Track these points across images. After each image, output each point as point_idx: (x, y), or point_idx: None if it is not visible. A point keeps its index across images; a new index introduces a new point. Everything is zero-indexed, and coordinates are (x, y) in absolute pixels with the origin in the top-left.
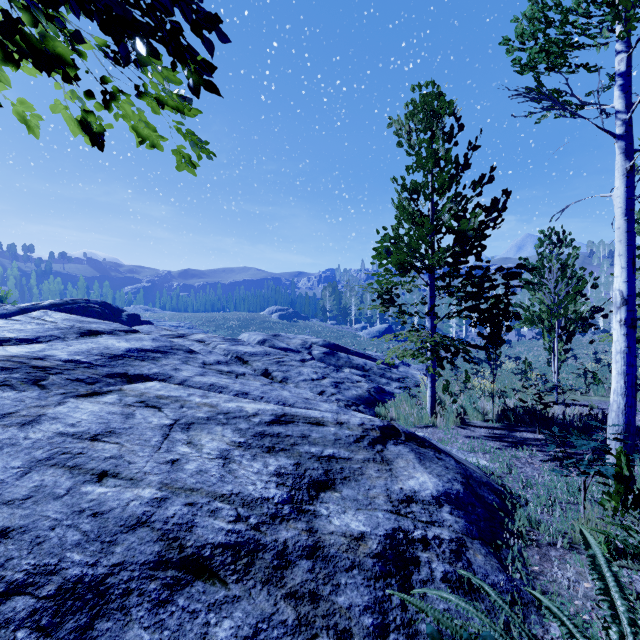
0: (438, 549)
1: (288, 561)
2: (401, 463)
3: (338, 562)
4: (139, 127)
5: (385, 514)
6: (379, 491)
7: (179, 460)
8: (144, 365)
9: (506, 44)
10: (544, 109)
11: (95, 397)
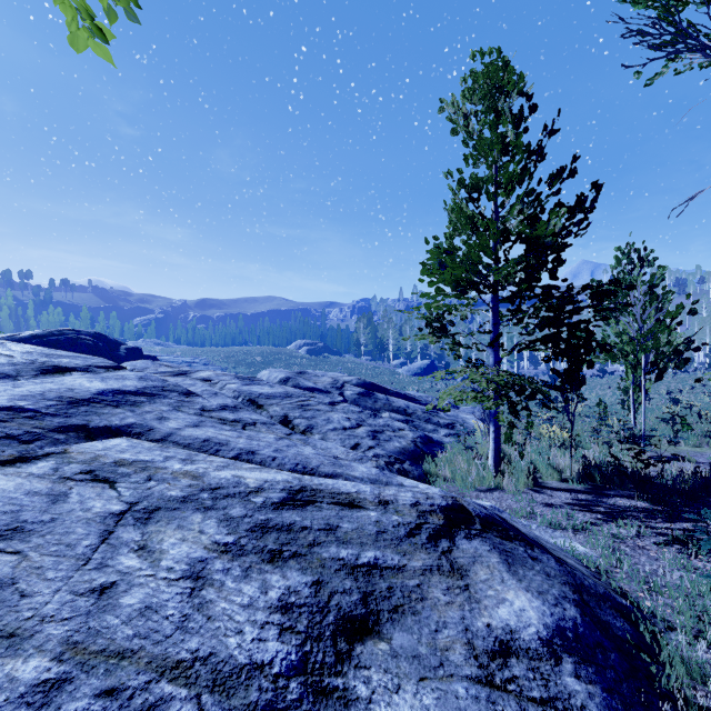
0: None
1: None
2: (481, 573)
3: None
4: None
5: (469, 687)
6: (453, 634)
7: (114, 586)
8: (116, 413)
9: None
10: (672, 52)
11: (18, 465)
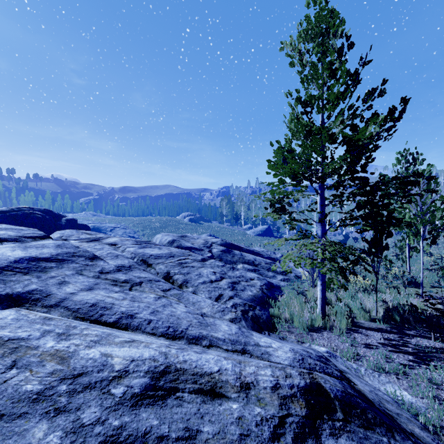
0: None
1: None
2: None
3: None
4: None
5: None
6: None
7: None
8: (23, 280)
9: None
10: None
11: None
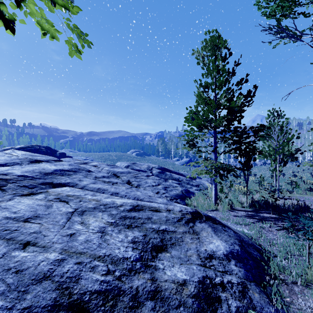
0: (231, 290)
1: (139, 302)
2: (204, 234)
3: (170, 302)
4: (42, 22)
5: (197, 267)
6: (193, 252)
7: (75, 234)
8: (63, 178)
9: (257, 4)
10: (280, 37)
11: (31, 196)
